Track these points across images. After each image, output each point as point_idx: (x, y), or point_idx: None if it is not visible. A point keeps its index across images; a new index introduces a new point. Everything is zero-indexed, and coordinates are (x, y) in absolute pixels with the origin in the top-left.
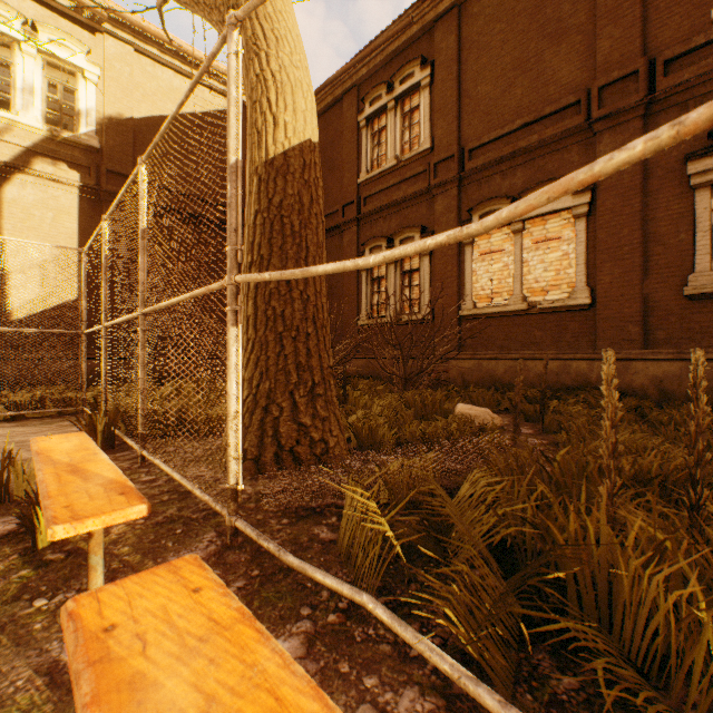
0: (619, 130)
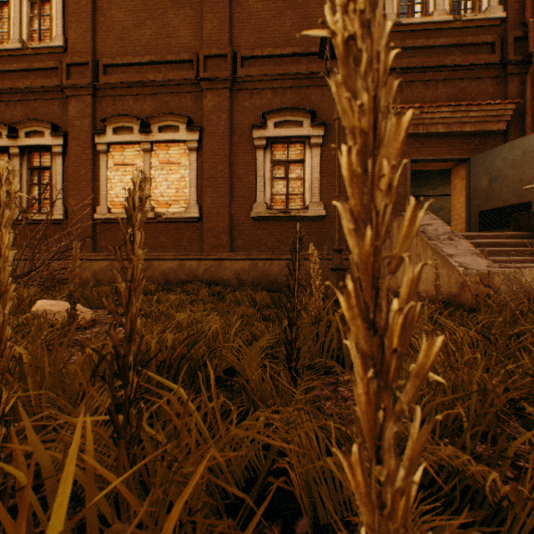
0: (217, 94)
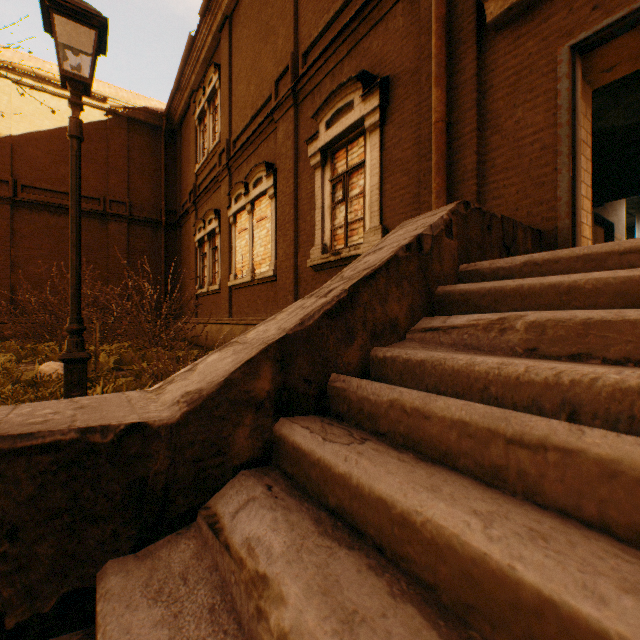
0: (286, 119)
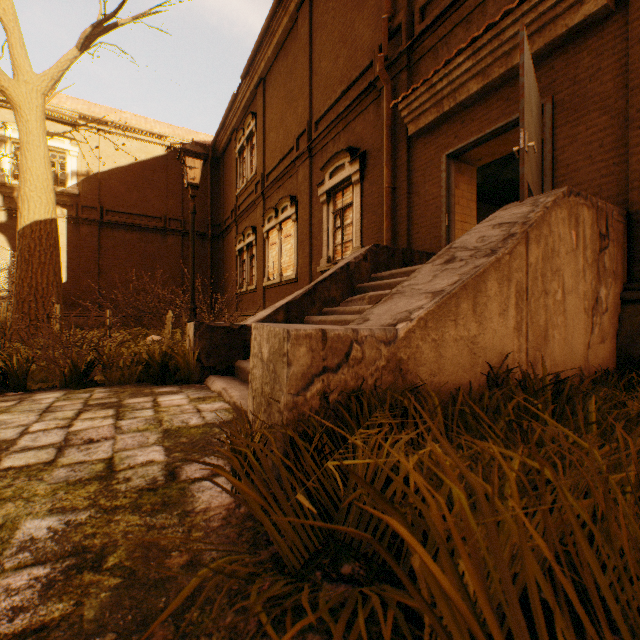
0: (304, 166)
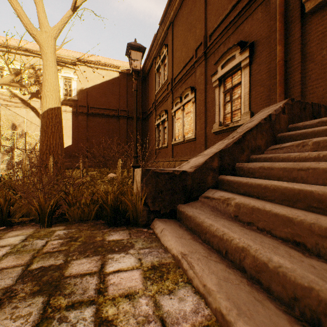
0: (200, 66)
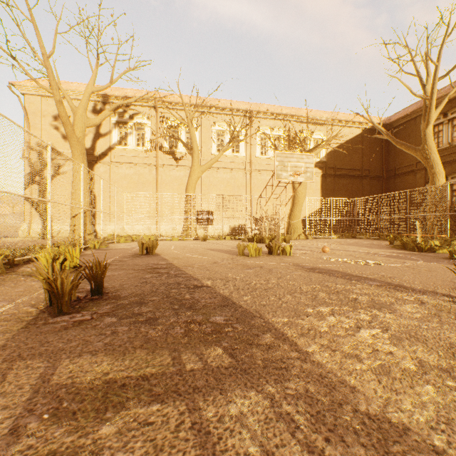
0: None
